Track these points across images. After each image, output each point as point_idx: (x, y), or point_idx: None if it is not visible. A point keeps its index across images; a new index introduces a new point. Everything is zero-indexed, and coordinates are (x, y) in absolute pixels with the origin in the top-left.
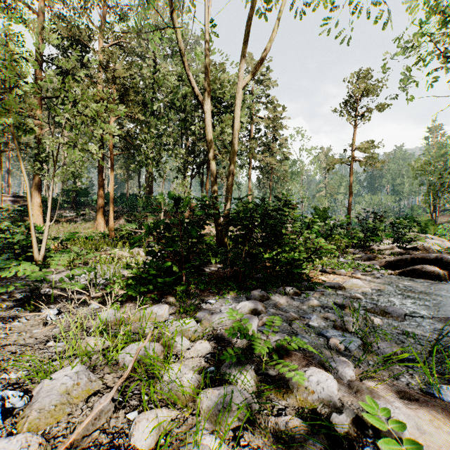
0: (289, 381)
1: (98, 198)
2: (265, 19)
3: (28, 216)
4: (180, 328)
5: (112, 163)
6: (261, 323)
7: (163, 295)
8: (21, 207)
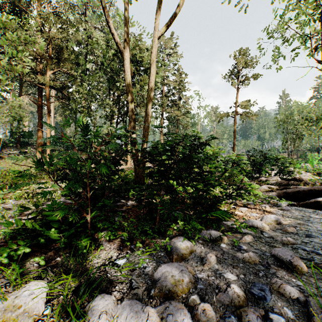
0: None
1: (38, 139)
2: None
3: None
4: None
5: (49, 109)
6: None
7: (60, 250)
8: None
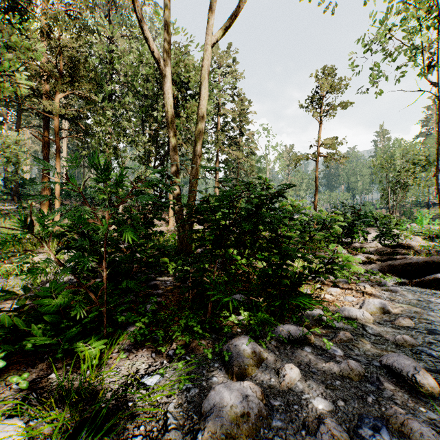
0: None
1: (43, 189)
2: None
3: None
4: None
5: (58, 148)
6: None
7: (57, 360)
8: None
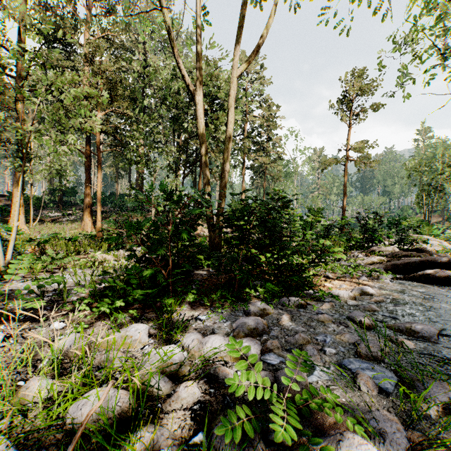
0: None
1: (85, 197)
2: (260, 8)
3: (10, 216)
4: (160, 360)
5: (100, 160)
6: (265, 350)
7: (145, 309)
8: (2, 207)
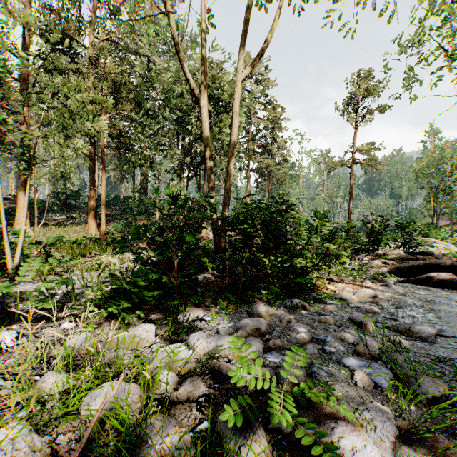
0: (312, 446)
1: (89, 200)
2: (265, 11)
3: (14, 219)
4: (167, 358)
5: (104, 163)
6: (267, 349)
7: (151, 310)
8: (7, 210)
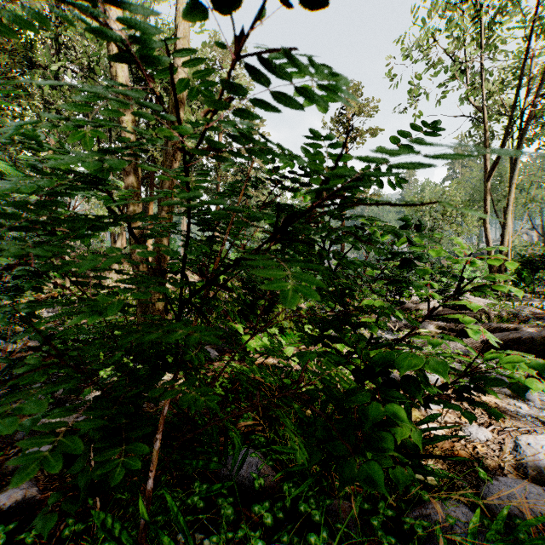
0: None
1: None
2: None
3: None
4: None
5: None
6: None
7: None
8: None
